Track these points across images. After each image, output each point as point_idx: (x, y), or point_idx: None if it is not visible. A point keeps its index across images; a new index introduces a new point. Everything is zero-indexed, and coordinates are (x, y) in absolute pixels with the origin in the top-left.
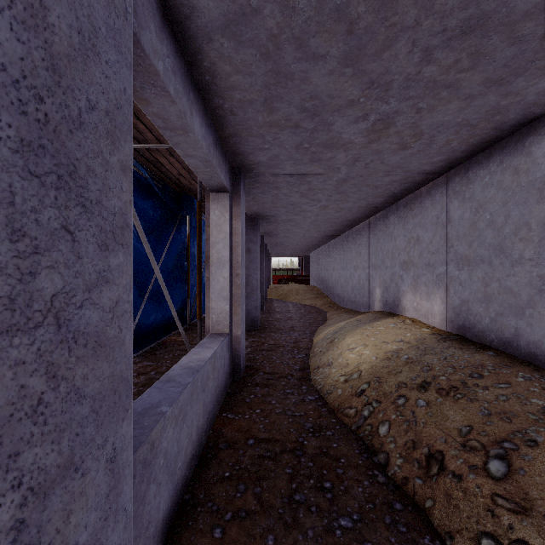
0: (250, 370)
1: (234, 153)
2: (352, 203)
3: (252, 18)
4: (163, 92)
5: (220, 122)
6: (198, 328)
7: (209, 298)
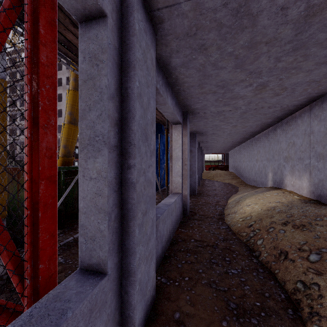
0: (192, 213)
1: (184, 105)
2: (252, 123)
3: (193, 61)
4: (158, 94)
5: (178, 94)
6: (166, 190)
7: (171, 176)
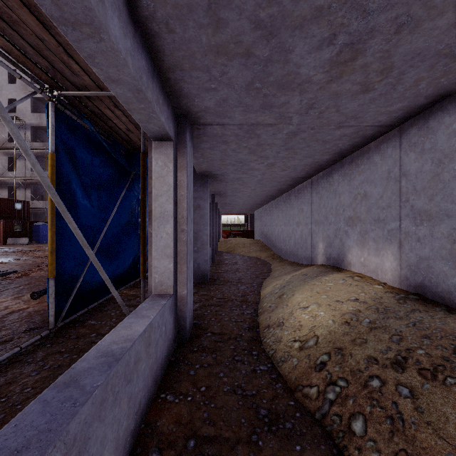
0: (197, 330)
1: (177, 95)
2: (299, 161)
3: None
4: None
5: (156, 44)
6: (142, 287)
7: (152, 255)
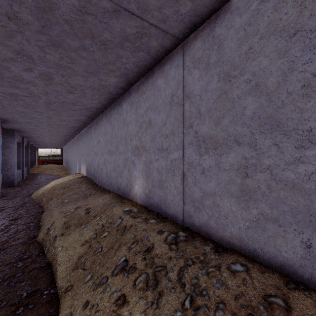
0: (3, 197)
1: None
2: (62, 131)
3: None
4: None
5: None
6: None
7: None
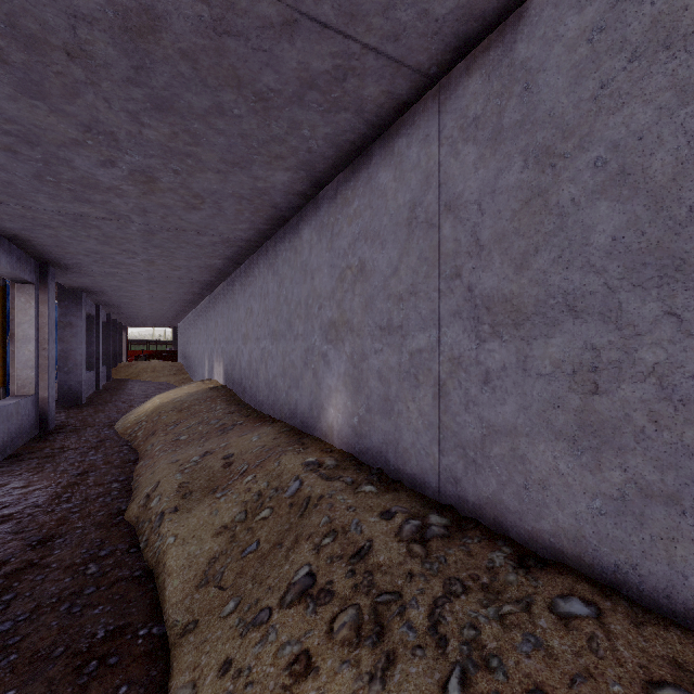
0: (60, 427)
1: (39, 258)
2: (176, 290)
3: (39, 230)
4: None
5: (24, 247)
6: (2, 394)
7: (14, 368)
